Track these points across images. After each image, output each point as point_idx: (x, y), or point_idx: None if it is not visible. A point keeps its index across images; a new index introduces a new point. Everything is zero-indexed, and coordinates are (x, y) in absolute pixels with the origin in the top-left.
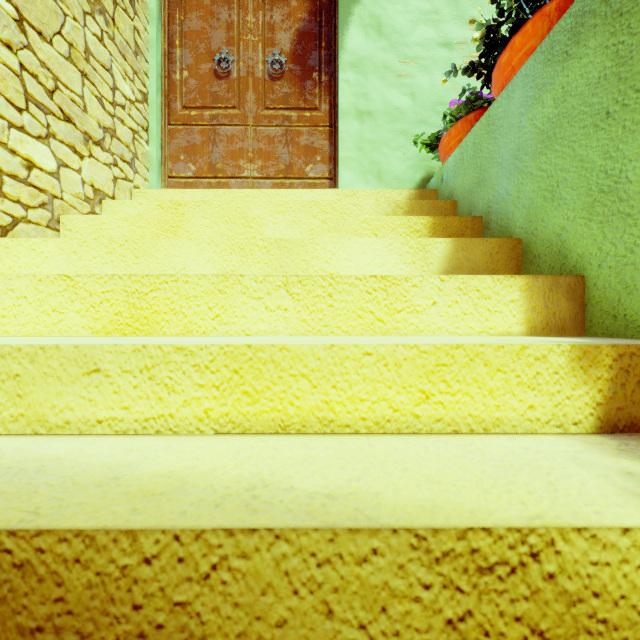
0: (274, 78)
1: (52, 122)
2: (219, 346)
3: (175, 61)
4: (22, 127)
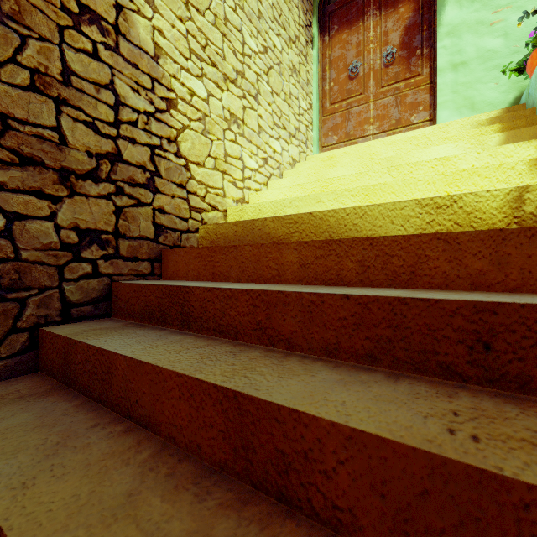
0: (387, 65)
1: (280, 131)
2: (360, 187)
3: (326, 79)
4: (272, 136)
